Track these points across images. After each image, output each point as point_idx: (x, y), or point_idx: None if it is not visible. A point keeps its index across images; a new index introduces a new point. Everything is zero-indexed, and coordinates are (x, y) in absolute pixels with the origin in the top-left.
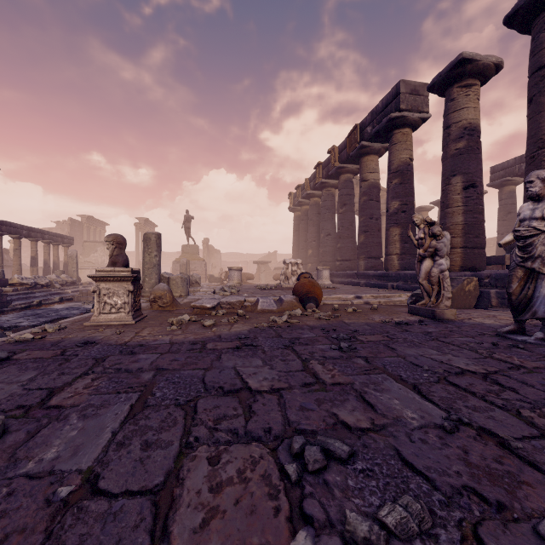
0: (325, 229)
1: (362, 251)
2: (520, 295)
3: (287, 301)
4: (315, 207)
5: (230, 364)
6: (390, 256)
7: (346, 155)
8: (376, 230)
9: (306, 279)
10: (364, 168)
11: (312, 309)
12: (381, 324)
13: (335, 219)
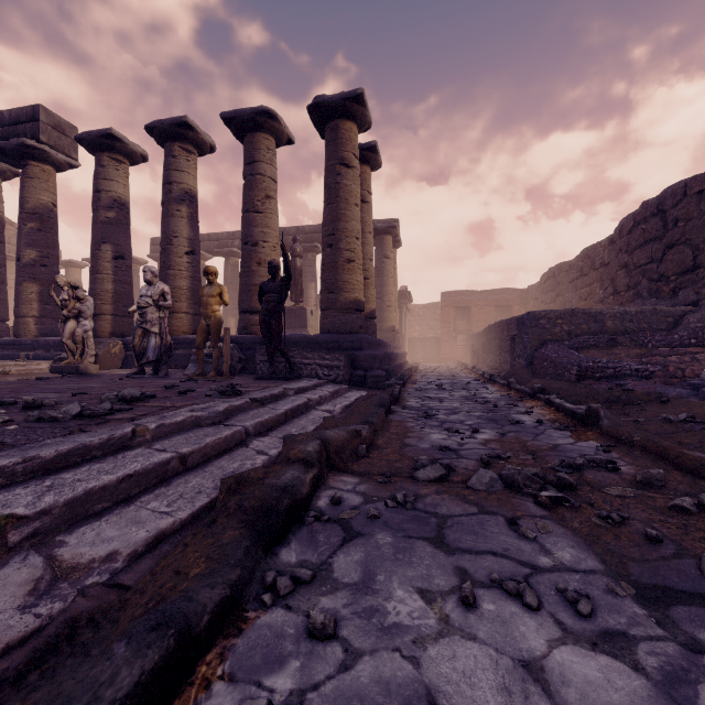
0: None
1: None
2: (141, 347)
3: None
4: None
5: None
6: (24, 319)
7: None
8: None
9: None
10: None
11: None
12: (18, 381)
13: None
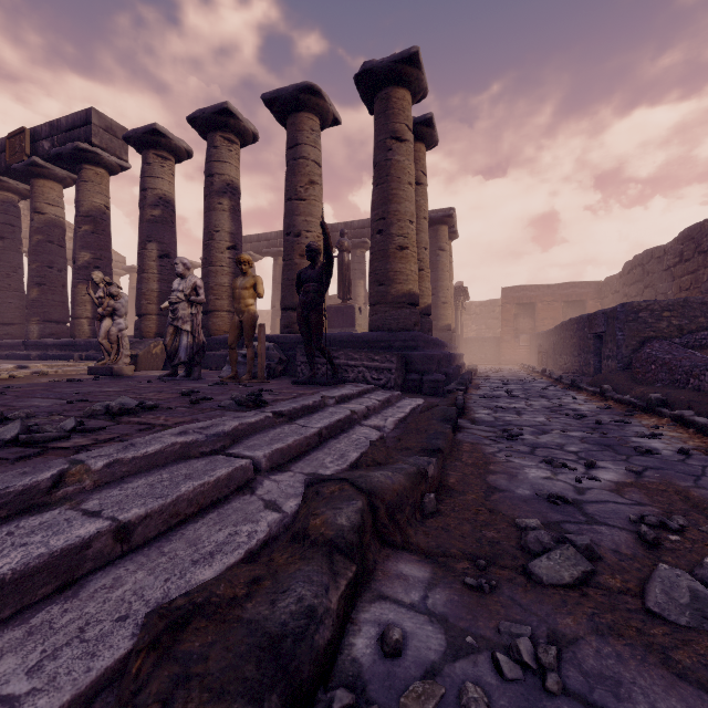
0: None
1: (35, 311)
2: (172, 347)
3: None
4: None
5: None
6: (79, 320)
7: (4, 163)
8: (60, 285)
9: None
10: (40, 195)
11: None
12: (47, 383)
13: None
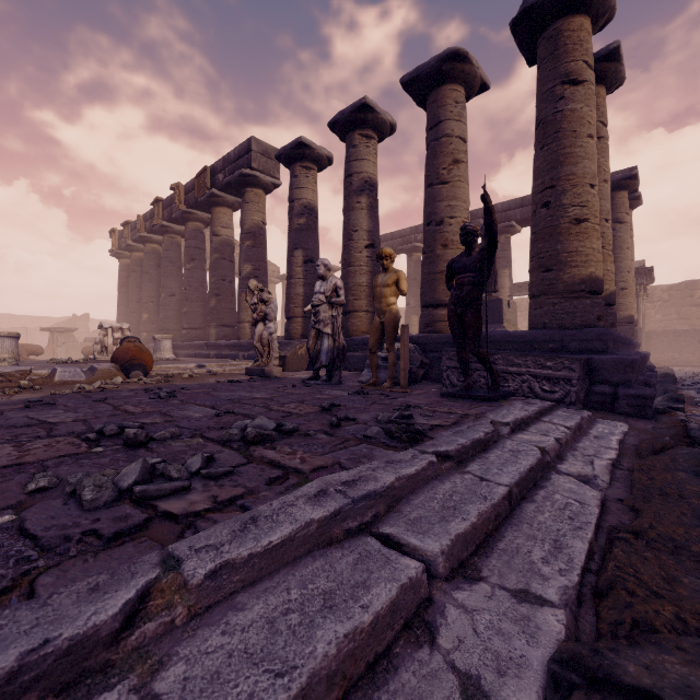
0: (168, 287)
1: (213, 318)
2: (314, 350)
3: (102, 370)
4: (153, 256)
5: (20, 416)
6: (242, 324)
7: (194, 199)
8: (230, 294)
9: (131, 344)
10: (216, 220)
11: (139, 378)
12: (213, 383)
13: (181, 276)
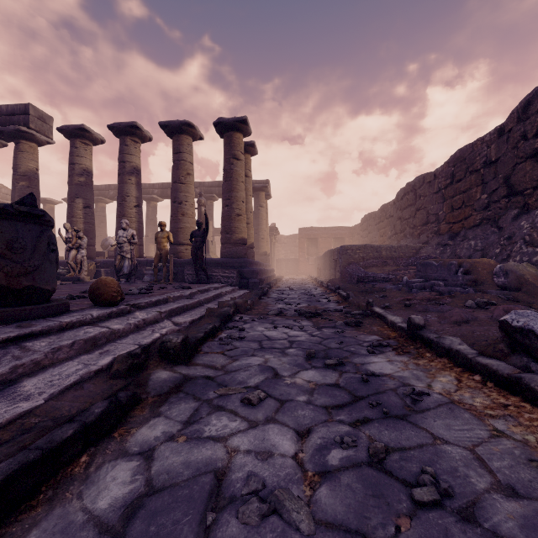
0: None
1: None
2: (119, 266)
3: None
4: None
5: None
6: None
7: None
8: None
9: None
10: None
11: None
12: None
13: None
